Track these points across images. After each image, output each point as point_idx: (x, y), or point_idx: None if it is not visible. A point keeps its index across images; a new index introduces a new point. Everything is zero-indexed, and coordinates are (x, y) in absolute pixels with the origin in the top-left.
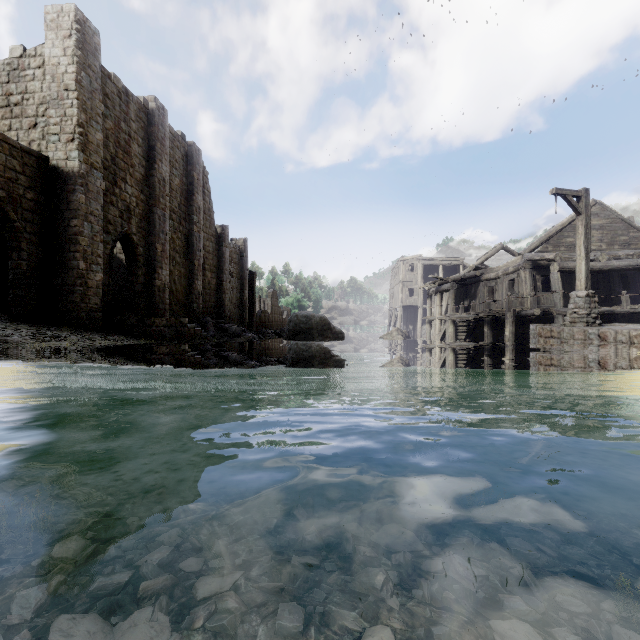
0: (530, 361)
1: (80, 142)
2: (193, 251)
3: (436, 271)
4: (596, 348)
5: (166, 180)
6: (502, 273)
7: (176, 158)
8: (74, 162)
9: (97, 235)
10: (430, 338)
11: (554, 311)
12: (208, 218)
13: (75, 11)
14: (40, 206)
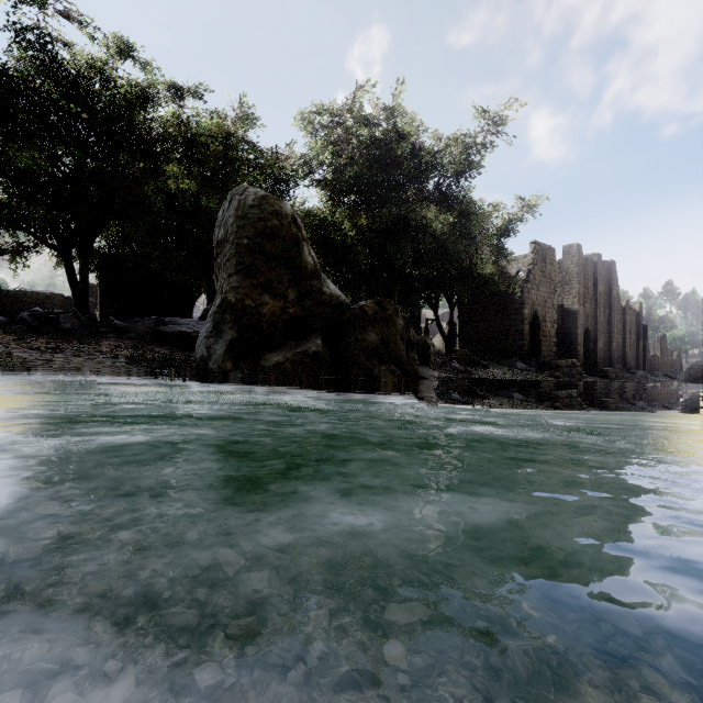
0: None
1: (578, 297)
2: (611, 326)
3: None
4: None
5: (601, 293)
6: None
7: (603, 275)
8: (576, 306)
9: (581, 333)
10: None
11: None
12: (617, 300)
13: (577, 246)
14: (562, 325)
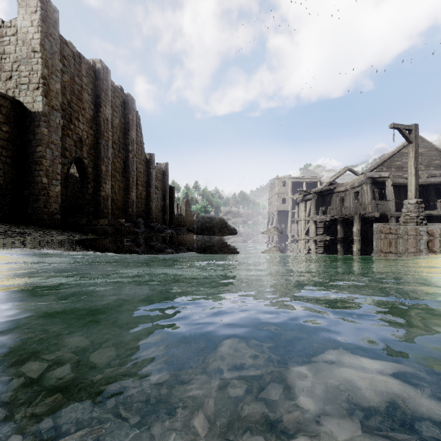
0: (374, 251)
1: (43, 90)
2: (129, 171)
3: (301, 186)
4: (425, 241)
5: (109, 120)
6: (350, 187)
7: (116, 104)
8: (39, 104)
9: (56, 158)
10: (297, 233)
11: (389, 214)
12: (140, 148)
13: None
14: (13, 137)
